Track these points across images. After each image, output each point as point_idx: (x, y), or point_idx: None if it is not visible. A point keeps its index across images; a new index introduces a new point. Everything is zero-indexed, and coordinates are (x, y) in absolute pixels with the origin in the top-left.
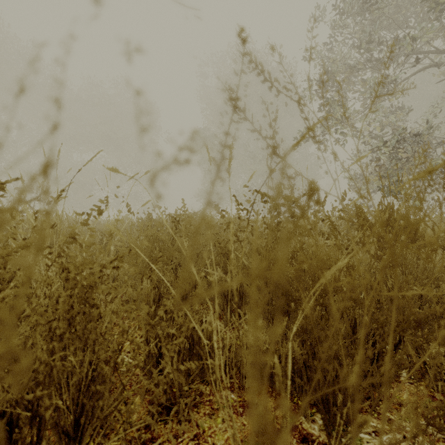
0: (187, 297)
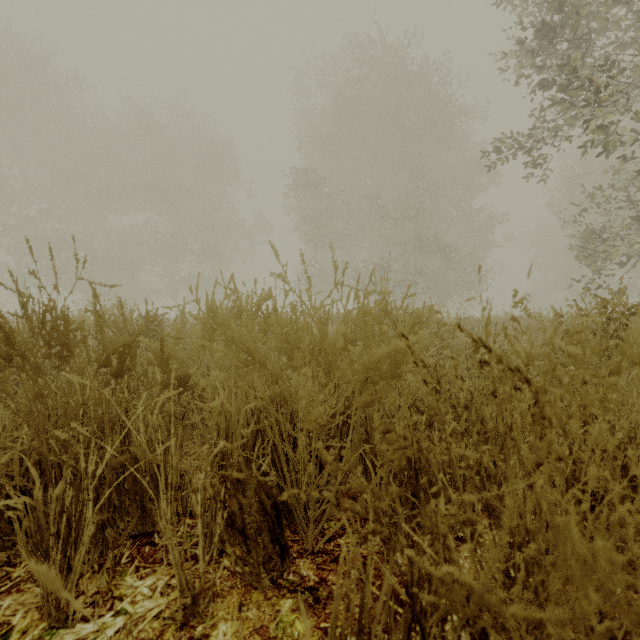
0: None
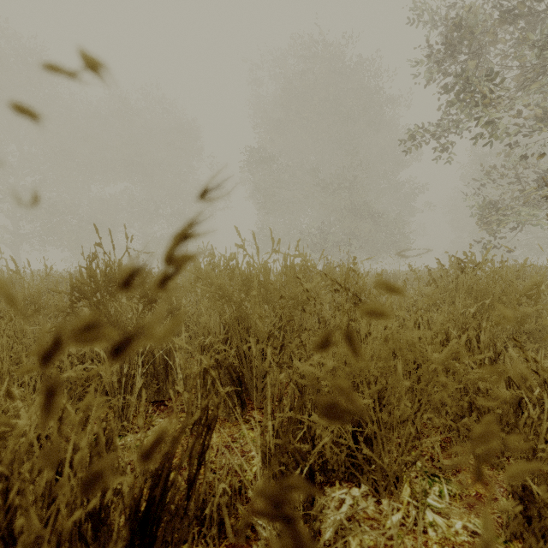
0: None
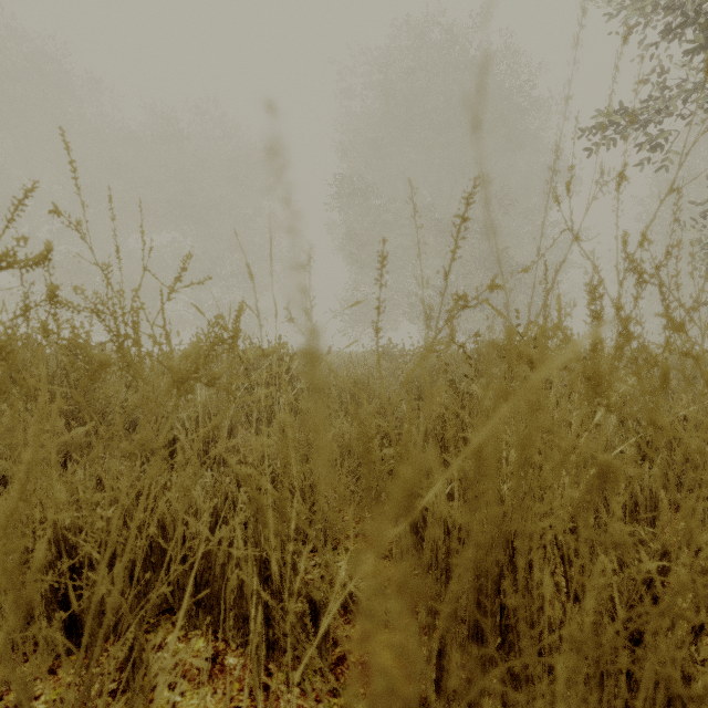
0: None
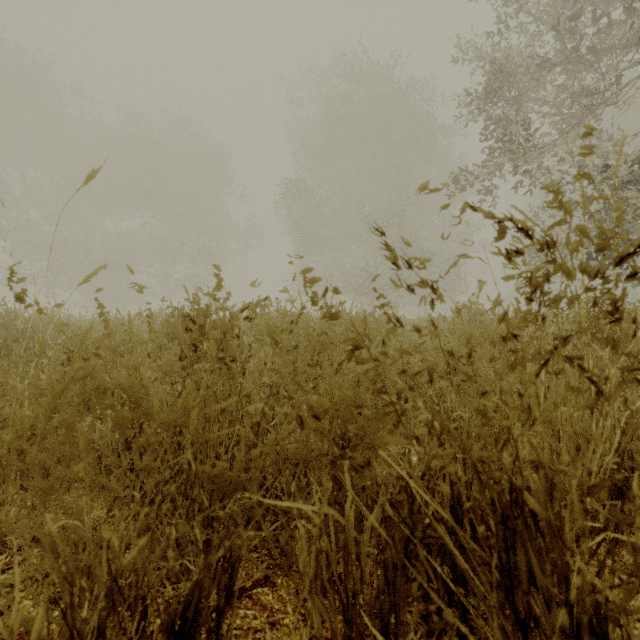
0: (200, 611)
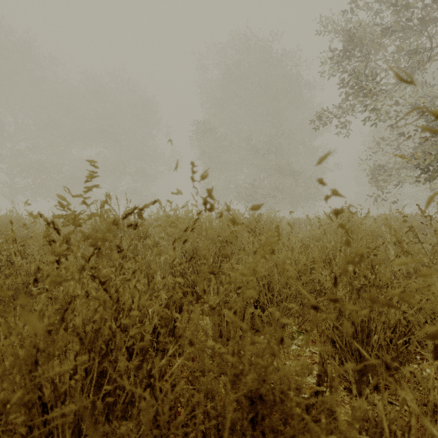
0: None
